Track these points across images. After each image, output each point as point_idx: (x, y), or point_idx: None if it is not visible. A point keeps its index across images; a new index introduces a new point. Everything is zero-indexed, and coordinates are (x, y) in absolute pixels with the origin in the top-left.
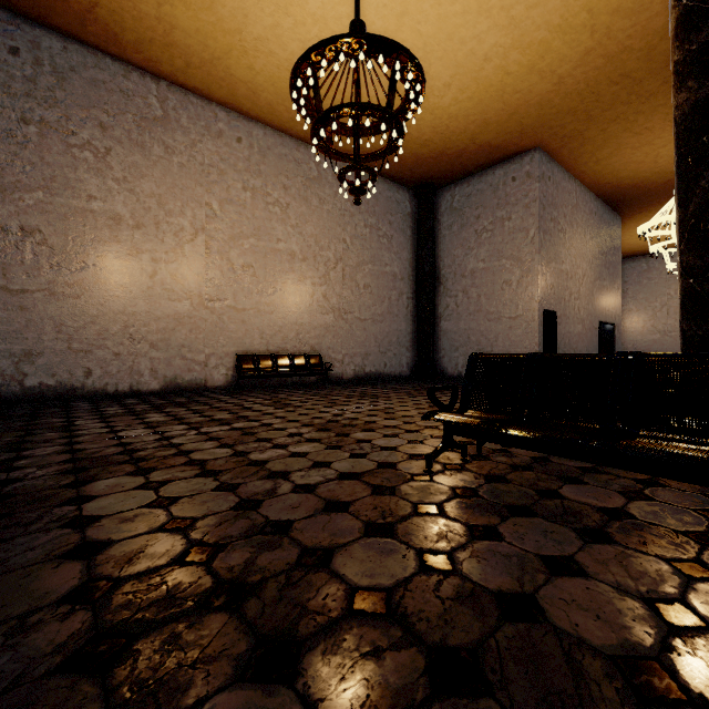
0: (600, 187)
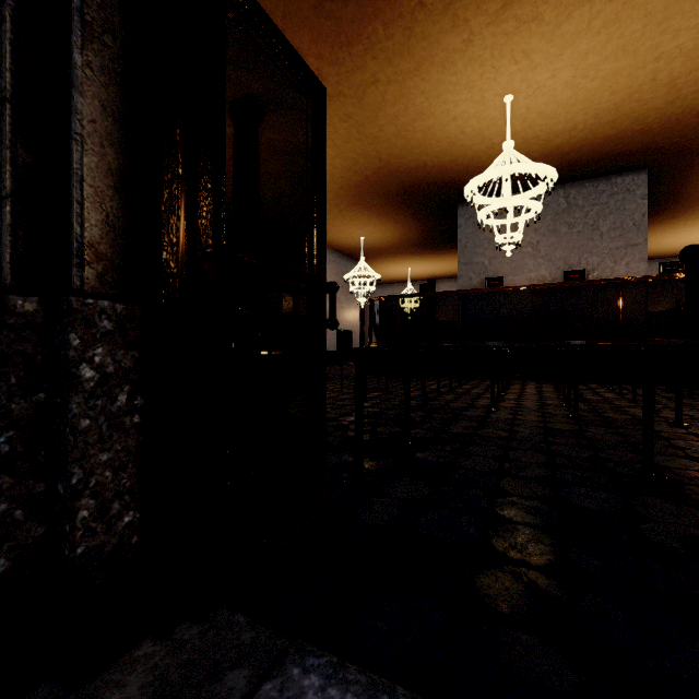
0: (334, 246)
